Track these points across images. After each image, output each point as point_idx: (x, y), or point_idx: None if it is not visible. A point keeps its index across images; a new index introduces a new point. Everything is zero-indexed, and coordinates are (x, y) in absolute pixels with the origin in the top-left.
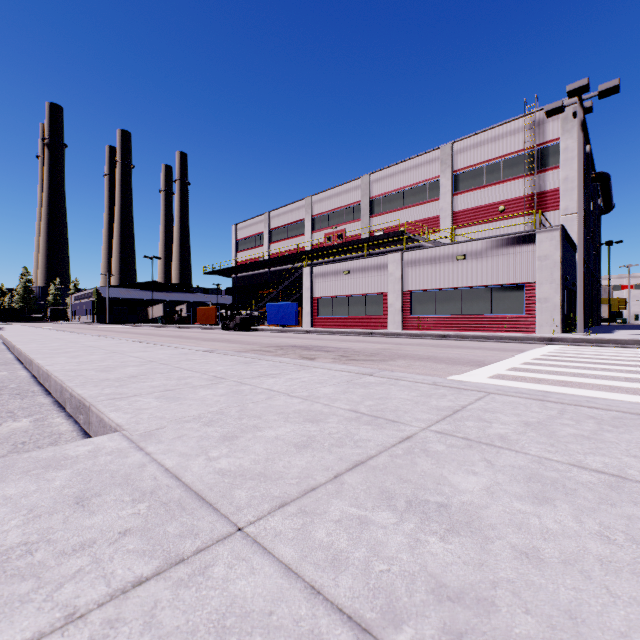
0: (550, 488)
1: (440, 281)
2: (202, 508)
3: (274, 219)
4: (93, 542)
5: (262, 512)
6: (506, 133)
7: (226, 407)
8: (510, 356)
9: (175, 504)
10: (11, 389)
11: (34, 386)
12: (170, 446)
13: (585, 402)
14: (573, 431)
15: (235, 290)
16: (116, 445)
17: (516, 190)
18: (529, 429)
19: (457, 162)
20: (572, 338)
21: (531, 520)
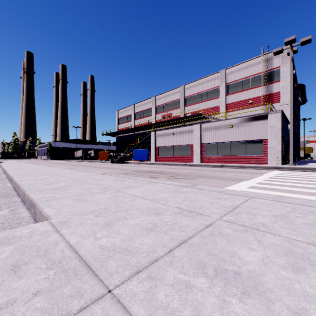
0: (300, 260)
1: (220, 138)
2: (88, 274)
3: (136, 108)
4: (14, 301)
5: (124, 277)
6: (253, 64)
7: (109, 205)
8: (256, 176)
9: (71, 271)
10: (1, 193)
11: (13, 191)
12: (75, 230)
13: (305, 203)
14: (303, 221)
15: (117, 143)
16: (44, 229)
17: (258, 93)
18: (278, 219)
19: (228, 79)
20: (287, 167)
21: (295, 285)
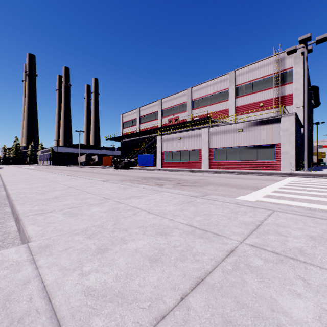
0: None
1: (229, 143)
2: None
3: (142, 111)
4: None
5: None
6: (264, 65)
7: (106, 221)
8: (271, 183)
9: None
10: None
11: (6, 201)
12: (56, 259)
13: None
14: None
15: (122, 148)
16: (17, 257)
17: (269, 95)
18: (316, 243)
19: (237, 80)
20: (302, 173)
21: None
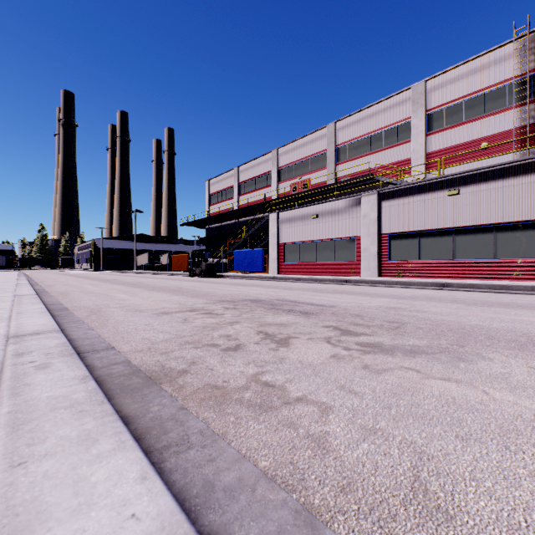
0: None
1: (425, 221)
2: None
3: (243, 173)
4: None
5: None
6: (490, 63)
7: None
8: None
9: None
10: None
11: None
12: None
13: None
14: None
15: (208, 240)
16: None
17: (502, 124)
18: None
19: (431, 100)
20: None
21: None
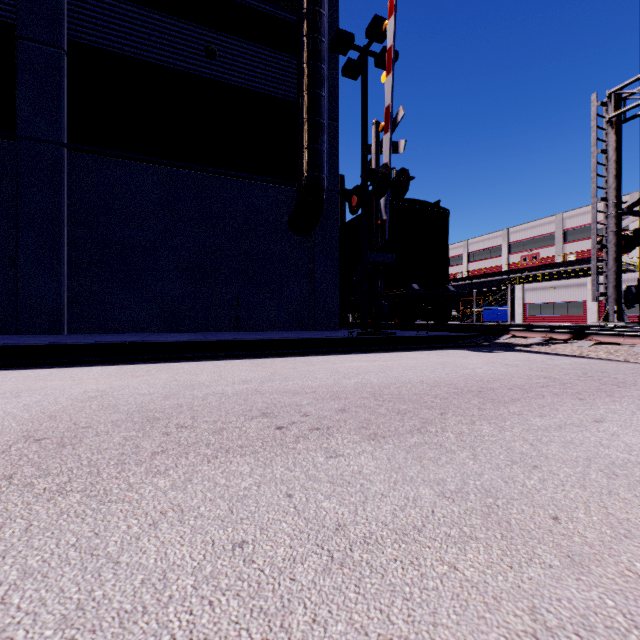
0: None
1: None
2: None
3: (472, 245)
4: None
5: None
6: None
7: None
8: None
9: None
10: None
11: None
12: None
13: None
14: None
15: None
16: None
17: None
18: None
19: None
20: None
21: None
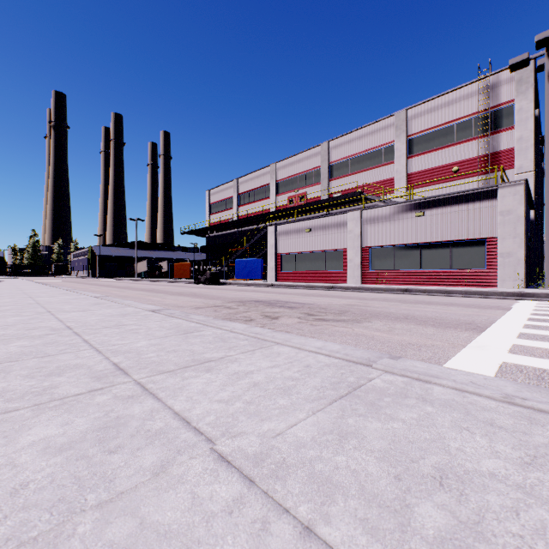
0: None
1: (399, 237)
2: None
3: (242, 184)
4: None
5: None
6: (459, 98)
7: None
8: (497, 315)
9: None
10: None
11: None
12: None
13: None
14: None
15: (208, 248)
16: None
17: (469, 151)
18: None
19: (411, 127)
20: (545, 293)
21: None
